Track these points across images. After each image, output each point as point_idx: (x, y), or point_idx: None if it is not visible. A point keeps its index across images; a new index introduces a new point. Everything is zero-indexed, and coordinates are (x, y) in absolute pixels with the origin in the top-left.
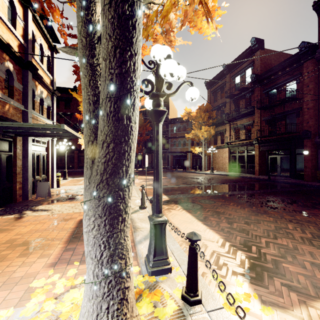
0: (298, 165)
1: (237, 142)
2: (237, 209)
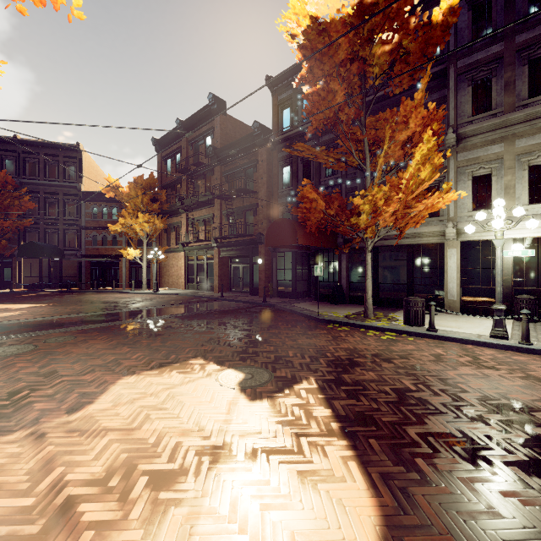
0: (255, 277)
1: (196, 244)
2: (98, 343)
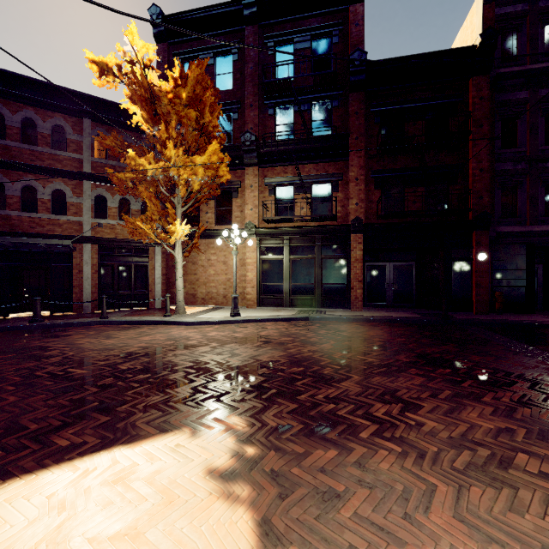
0: (456, 283)
1: (284, 224)
2: None
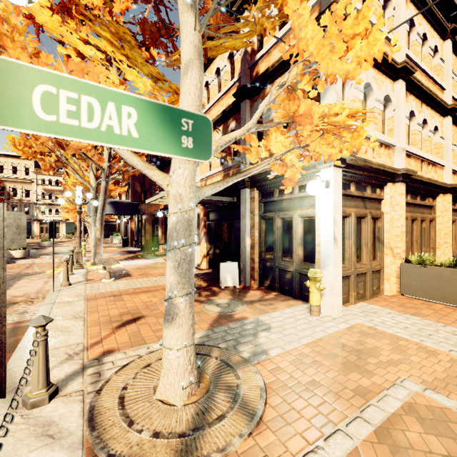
0: None
1: None
2: None
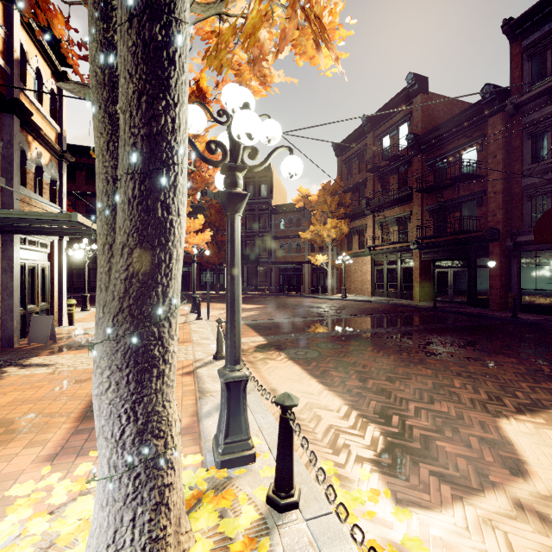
0: (480, 285)
1: (385, 247)
2: (378, 357)
